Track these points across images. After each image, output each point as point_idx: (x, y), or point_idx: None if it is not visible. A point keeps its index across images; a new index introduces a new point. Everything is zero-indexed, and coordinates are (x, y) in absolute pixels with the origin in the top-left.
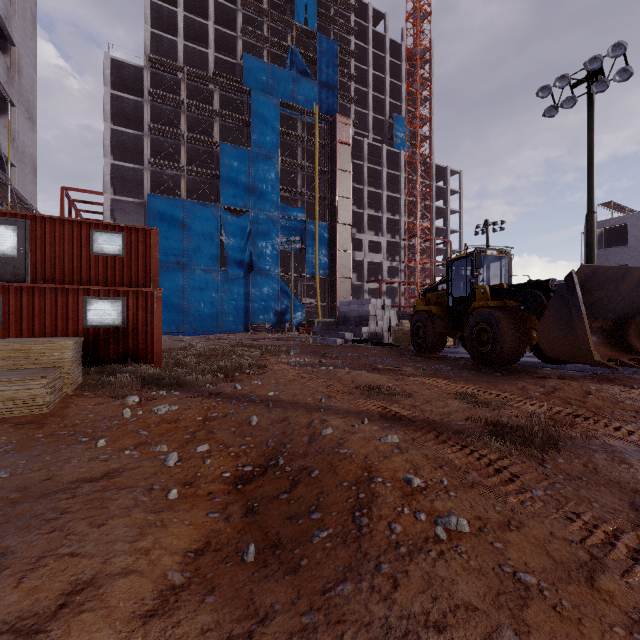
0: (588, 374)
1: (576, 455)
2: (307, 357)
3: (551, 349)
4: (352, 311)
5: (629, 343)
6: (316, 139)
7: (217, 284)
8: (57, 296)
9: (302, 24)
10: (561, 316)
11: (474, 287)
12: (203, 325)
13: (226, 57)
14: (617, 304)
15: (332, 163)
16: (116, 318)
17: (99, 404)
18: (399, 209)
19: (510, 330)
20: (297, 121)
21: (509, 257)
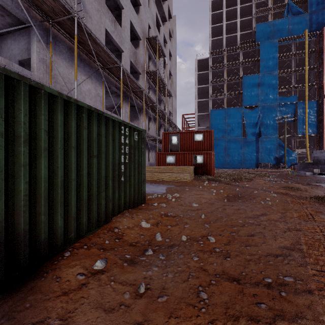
0: None
1: None
2: (277, 178)
3: None
4: (322, 156)
5: None
6: (305, 50)
7: (241, 145)
8: (187, 155)
9: None
10: None
11: None
12: (234, 164)
13: (246, 31)
14: None
15: (320, 60)
16: (201, 161)
17: (198, 182)
18: None
19: None
20: (291, 45)
21: None
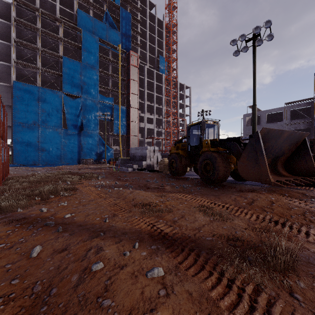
0: (261, 187)
1: (311, 276)
2: (108, 180)
3: (246, 175)
4: (137, 153)
5: (278, 170)
6: (119, 62)
7: (61, 137)
8: None
9: (112, 0)
10: (251, 156)
11: (202, 140)
12: (51, 160)
13: (67, 9)
14: (275, 150)
15: (128, 76)
16: None
17: None
18: (162, 102)
19: (222, 164)
20: (109, 51)
21: (218, 125)
